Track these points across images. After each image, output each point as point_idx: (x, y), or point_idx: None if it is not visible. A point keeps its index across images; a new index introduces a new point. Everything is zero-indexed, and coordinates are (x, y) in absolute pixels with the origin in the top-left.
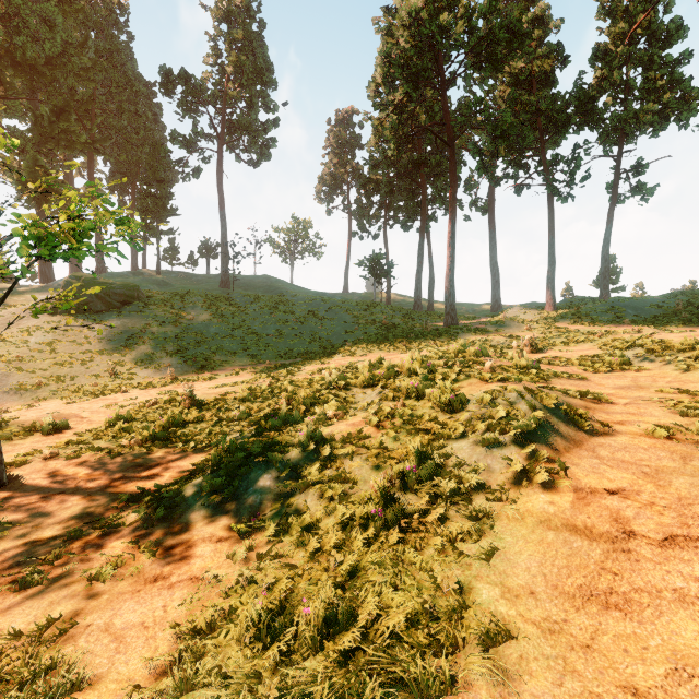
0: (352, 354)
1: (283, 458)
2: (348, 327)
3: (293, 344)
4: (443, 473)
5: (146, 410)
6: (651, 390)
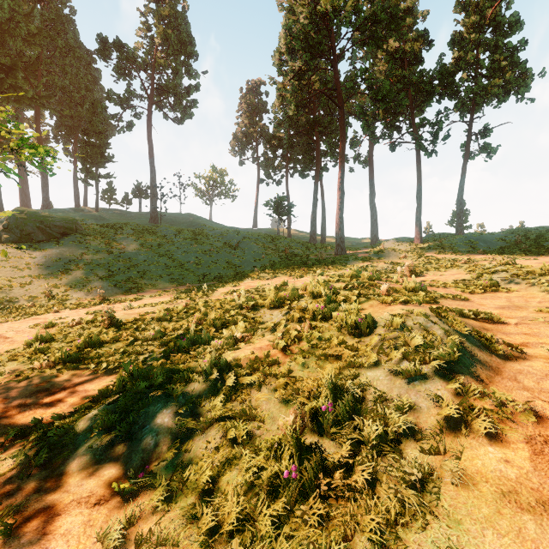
0: (260, 278)
1: (185, 388)
2: (257, 255)
3: (210, 270)
4: (363, 412)
5: (69, 329)
6: (530, 310)
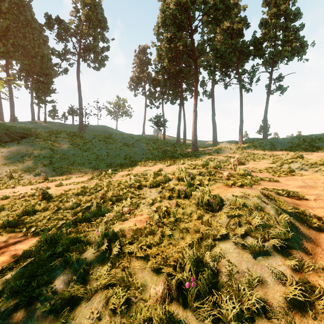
0: (145, 165)
1: (80, 257)
2: (144, 151)
3: (115, 160)
4: (220, 286)
5: (16, 201)
6: (320, 189)
